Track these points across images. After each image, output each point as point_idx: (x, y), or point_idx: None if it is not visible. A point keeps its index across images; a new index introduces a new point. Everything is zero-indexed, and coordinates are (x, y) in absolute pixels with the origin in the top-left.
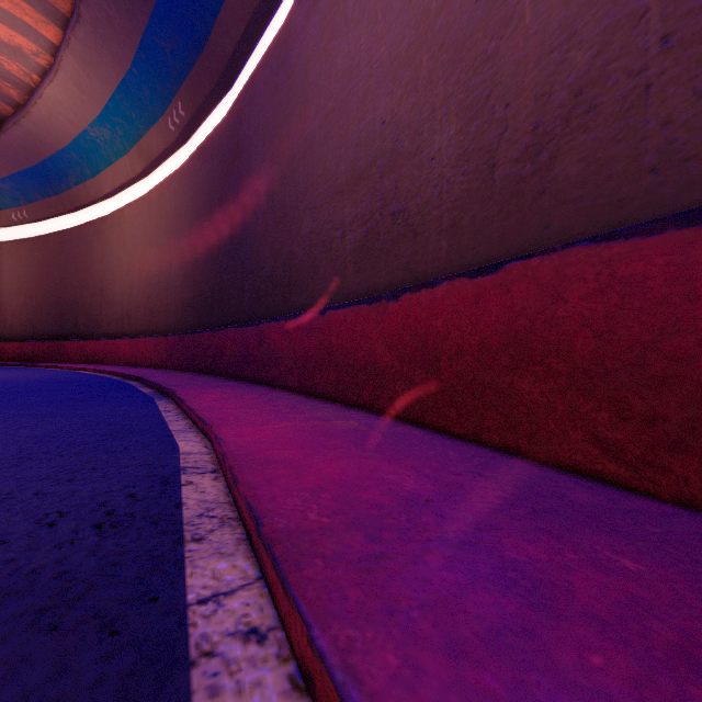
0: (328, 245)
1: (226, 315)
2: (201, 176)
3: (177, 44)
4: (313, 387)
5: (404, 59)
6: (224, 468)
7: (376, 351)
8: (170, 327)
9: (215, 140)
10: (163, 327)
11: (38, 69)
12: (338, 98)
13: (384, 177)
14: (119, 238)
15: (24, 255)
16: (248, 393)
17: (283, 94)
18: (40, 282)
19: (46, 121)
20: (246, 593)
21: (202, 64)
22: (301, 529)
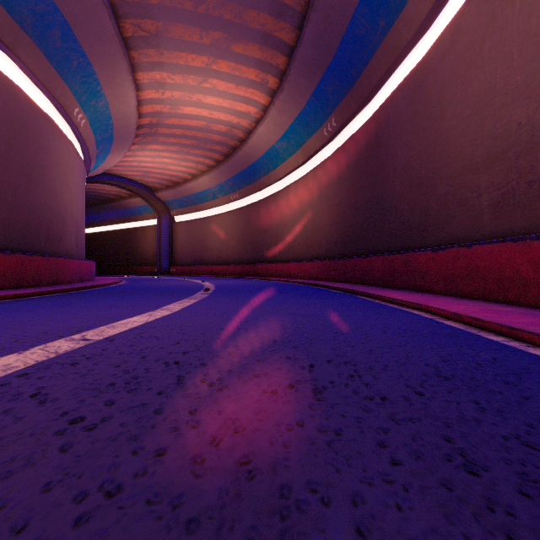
0: (464, 202)
1: (366, 247)
2: (346, 160)
3: (336, 86)
4: (459, 292)
5: (539, 84)
6: (457, 318)
7: (521, 270)
8: (322, 255)
9: (358, 138)
10: (317, 255)
11: (255, 120)
12: (474, 108)
13: (520, 159)
14: (286, 203)
15: (236, 218)
16: (410, 294)
17: (419, 105)
18: (243, 232)
19: (255, 145)
20: (515, 342)
21: (352, 94)
22: (530, 328)
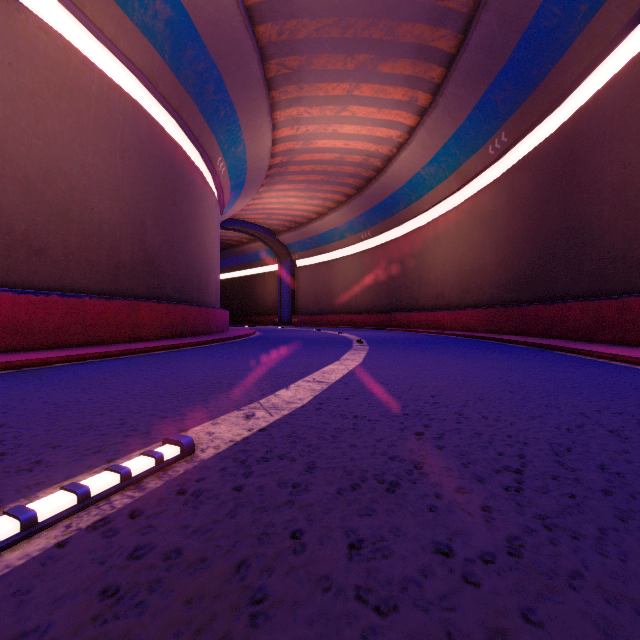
0: None
1: (554, 291)
2: (521, 183)
3: (509, 93)
4: None
5: None
6: None
7: None
8: (484, 302)
9: (540, 153)
10: (477, 302)
11: (397, 145)
12: None
13: None
14: (433, 240)
15: (367, 259)
16: (635, 350)
17: None
18: (376, 276)
19: (395, 174)
20: None
21: (532, 100)
22: None
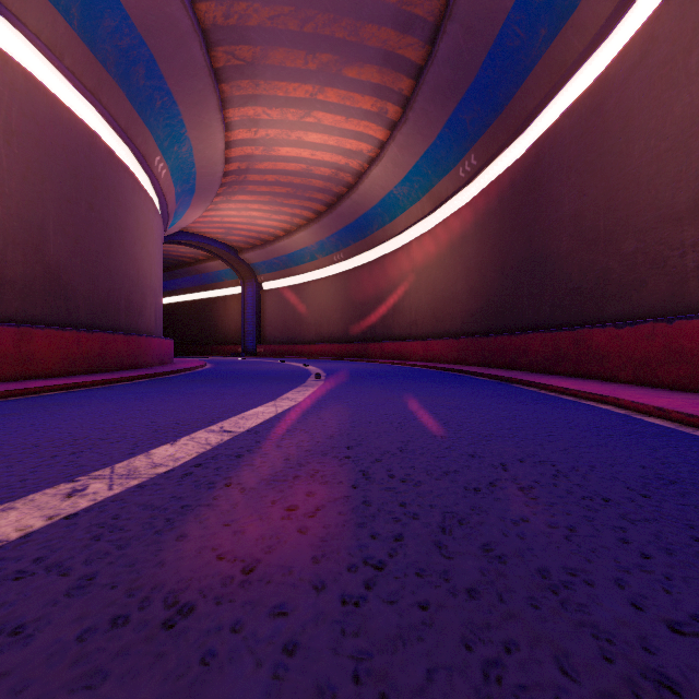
0: (660, 262)
1: (519, 321)
2: (489, 208)
3: (477, 114)
4: (655, 380)
5: None
6: (661, 414)
7: None
8: (456, 331)
9: (506, 179)
10: (449, 331)
11: (369, 160)
12: (675, 139)
13: None
14: (407, 265)
15: (340, 283)
16: (586, 382)
17: (595, 136)
18: (349, 302)
19: (367, 192)
20: None
21: (499, 122)
22: None
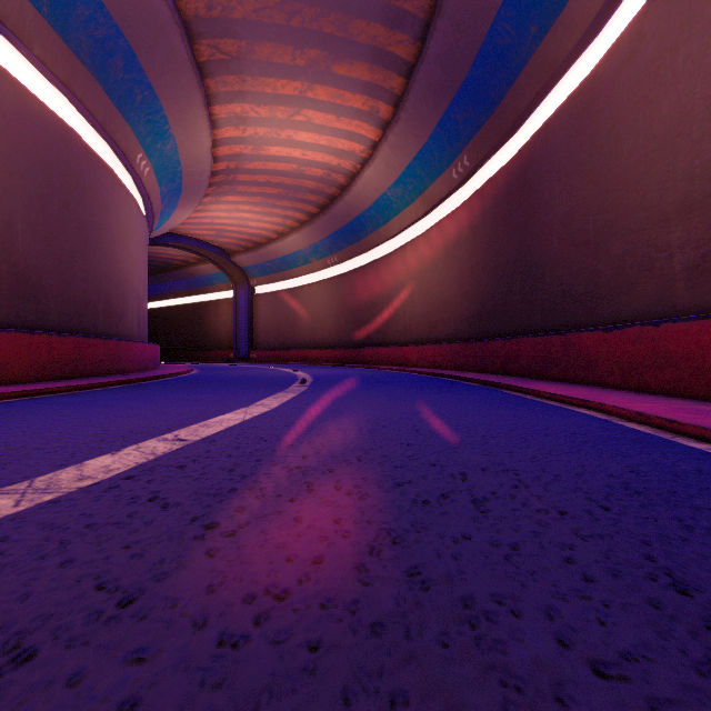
0: (648, 265)
1: (511, 325)
2: (482, 211)
3: (469, 114)
4: (642, 385)
5: None
6: (643, 419)
7: None
8: (449, 336)
9: (499, 180)
10: (443, 336)
11: (361, 161)
12: (662, 139)
13: None
14: (401, 268)
15: (334, 288)
16: (574, 387)
17: (585, 136)
18: (344, 306)
19: (360, 193)
20: None
21: (491, 123)
22: None
